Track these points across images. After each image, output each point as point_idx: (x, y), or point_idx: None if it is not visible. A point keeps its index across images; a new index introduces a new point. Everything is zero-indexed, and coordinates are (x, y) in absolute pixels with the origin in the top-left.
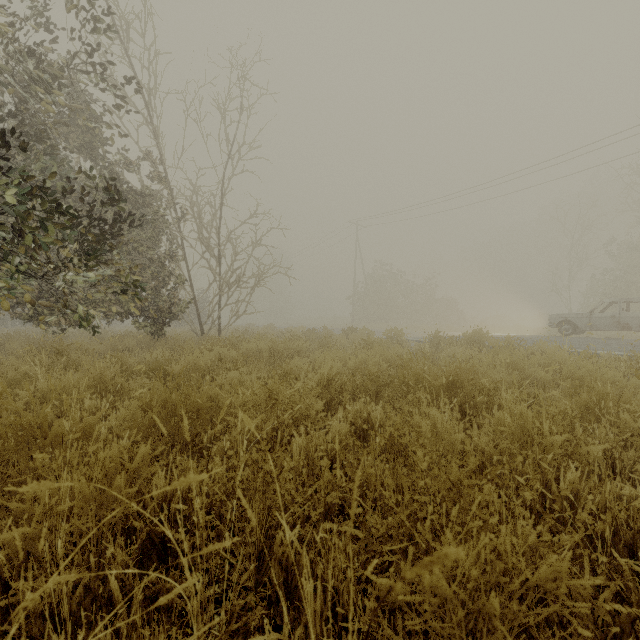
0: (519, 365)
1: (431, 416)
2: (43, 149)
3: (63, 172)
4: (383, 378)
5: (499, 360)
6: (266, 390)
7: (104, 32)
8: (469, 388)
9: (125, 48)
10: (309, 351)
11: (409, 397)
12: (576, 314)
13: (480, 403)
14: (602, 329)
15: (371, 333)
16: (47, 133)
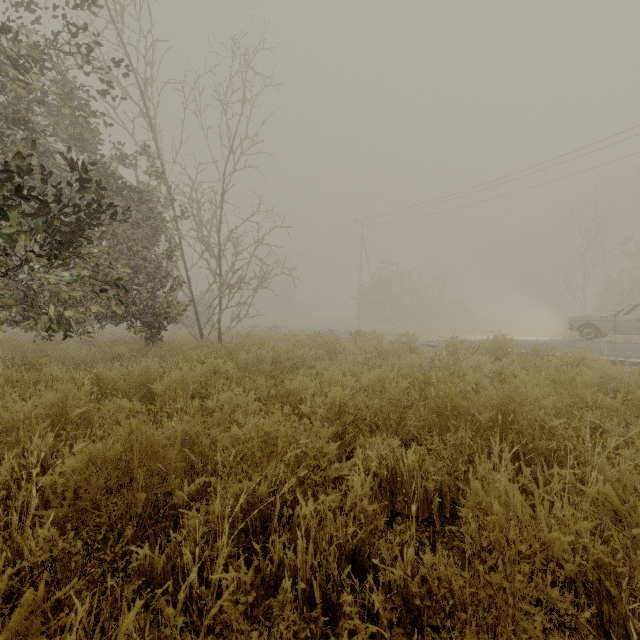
0: (568, 385)
1: (502, 490)
2: (24, 139)
3: (46, 164)
4: (406, 402)
5: (542, 378)
6: (261, 434)
7: (88, 8)
8: (525, 425)
9: (118, 33)
10: (315, 358)
11: (447, 436)
12: (599, 317)
13: (543, 447)
14: (628, 333)
15: (380, 337)
16: (28, 121)
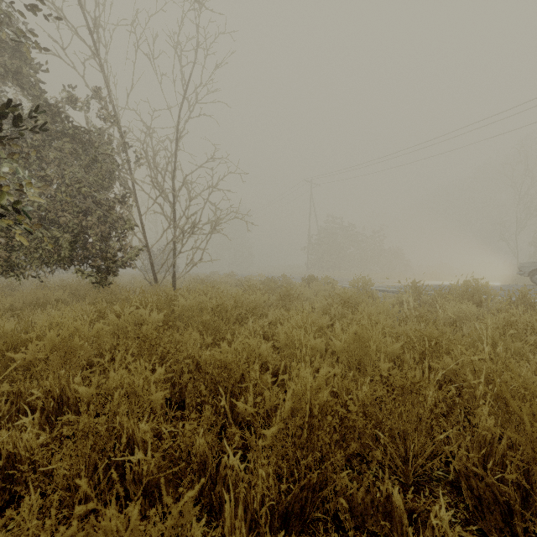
0: None
1: None
2: None
3: None
4: (427, 395)
5: None
6: None
7: None
8: None
9: None
10: (268, 304)
11: None
12: None
13: None
14: None
15: (334, 282)
16: None
